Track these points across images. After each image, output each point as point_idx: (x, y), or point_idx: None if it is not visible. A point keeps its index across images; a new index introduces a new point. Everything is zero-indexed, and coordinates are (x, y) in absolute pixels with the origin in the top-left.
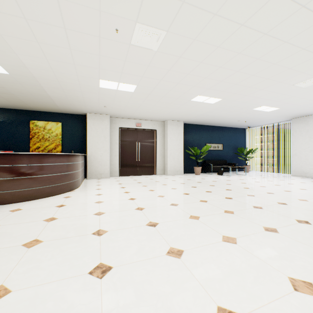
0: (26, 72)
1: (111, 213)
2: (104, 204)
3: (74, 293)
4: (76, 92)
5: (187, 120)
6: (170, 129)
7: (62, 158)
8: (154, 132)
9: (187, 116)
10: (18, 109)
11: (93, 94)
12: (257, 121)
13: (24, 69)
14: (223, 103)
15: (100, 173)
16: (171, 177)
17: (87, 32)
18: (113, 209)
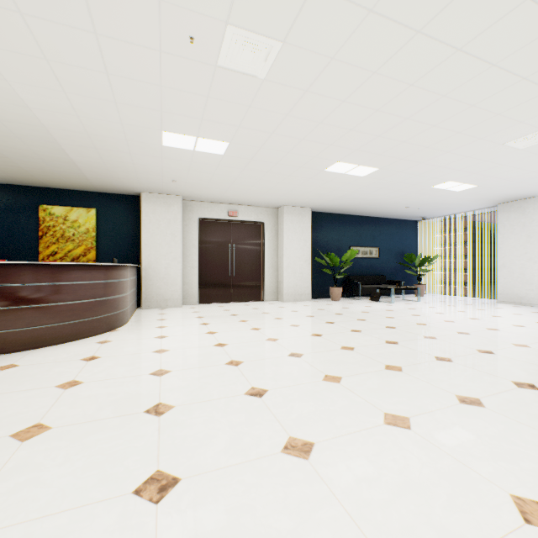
0: (28, 117)
1: (181, 372)
2: (171, 355)
3: (103, 536)
4: (121, 155)
5: (318, 206)
6: (289, 222)
7: (95, 272)
8: (260, 226)
9: (318, 198)
10: (17, 185)
11: (151, 158)
12: (438, 207)
13: (24, 110)
14: (380, 176)
15: (164, 298)
16: (290, 306)
17: (137, 41)
18: (186, 363)
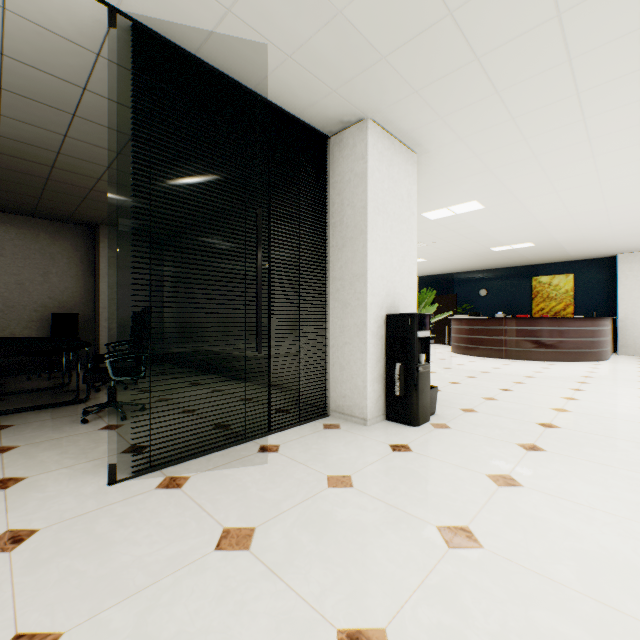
0: (552, 241)
1: None
2: None
3: (629, 389)
4: (604, 241)
5: None
6: None
7: (587, 322)
8: None
9: None
10: (517, 266)
11: (631, 237)
12: None
13: (551, 240)
14: None
15: None
16: None
17: (629, 210)
18: None
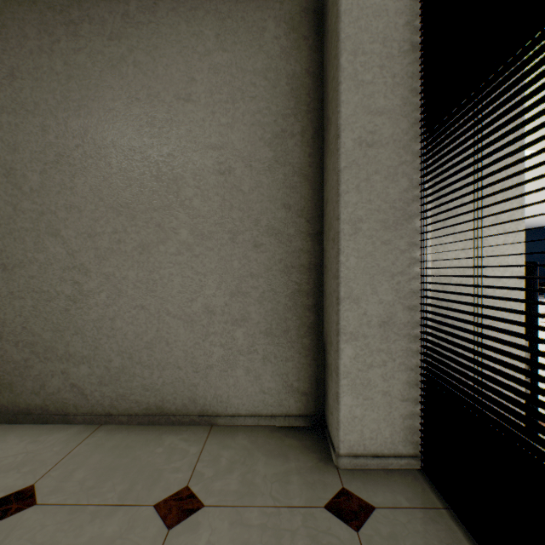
0: None
1: None
2: None
3: None
4: None
5: None
6: None
7: None
8: None
9: None
10: None
11: None
12: None
13: None
14: None
15: None
16: None
17: None
18: None
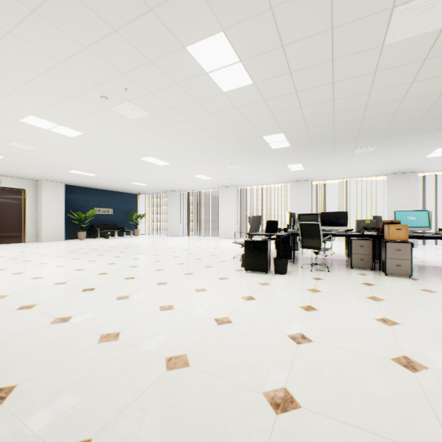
0: None
1: None
2: None
3: None
4: None
5: (69, 183)
6: (47, 191)
7: None
8: (22, 192)
9: (68, 180)
10: None
11: None
12: (142, 190)
13: None
14: (101, 177)
15: None
16: (47, 243)
17: None
18: None
